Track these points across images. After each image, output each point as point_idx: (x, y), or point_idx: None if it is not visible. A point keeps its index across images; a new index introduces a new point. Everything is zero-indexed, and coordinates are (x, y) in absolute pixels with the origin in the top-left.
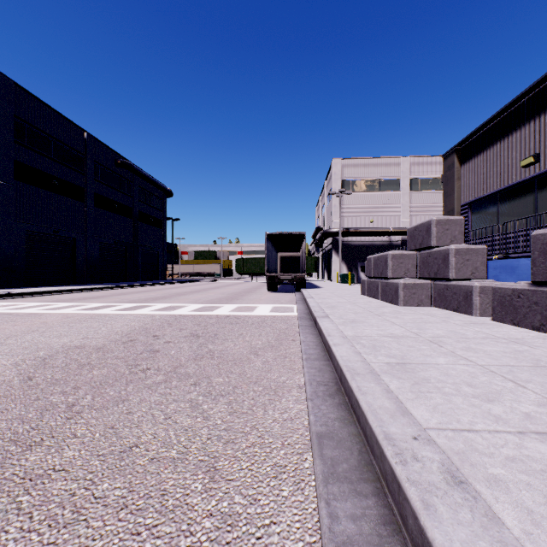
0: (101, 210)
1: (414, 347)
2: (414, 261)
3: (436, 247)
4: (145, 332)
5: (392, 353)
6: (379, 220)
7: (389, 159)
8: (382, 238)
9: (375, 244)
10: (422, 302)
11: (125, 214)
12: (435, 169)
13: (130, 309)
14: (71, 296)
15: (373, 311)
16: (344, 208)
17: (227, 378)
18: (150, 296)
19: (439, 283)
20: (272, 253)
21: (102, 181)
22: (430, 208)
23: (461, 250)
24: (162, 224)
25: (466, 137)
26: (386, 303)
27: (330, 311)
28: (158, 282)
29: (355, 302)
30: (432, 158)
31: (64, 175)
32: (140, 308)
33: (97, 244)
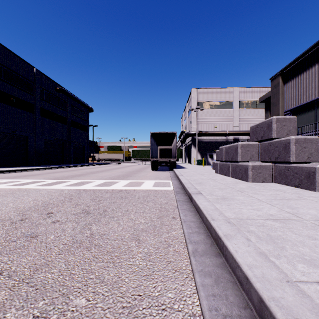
0: (45, 119)
1: (317, 239)
2: (256, 149)
3: (276, 138)
4: (44, 208)
5: (305, 253)
6: (220, 126)
7: (226, 89)
8: (222, 137)
9: (218, 141)
10: (266, 179)
11: (62, 121)
12: (254, 95)
13: (49, 185)
14: (17, 174)
15: (233, 187)
16: (199, 119)
17: (93, 296)
18: (72, 174)
19: (280, 165)
20: (154, 146)
21: (46, 100)
22: (251, 119)
23: (300, 140)
24: (86, 128)
25: (289, 63)
26: (237, 180)
27: (200, 187)
28: (83, 164)
29: (214, 178)
30: (252, 88)
31: (19, 95)
32: (57, 184)
33: (43, 140)
